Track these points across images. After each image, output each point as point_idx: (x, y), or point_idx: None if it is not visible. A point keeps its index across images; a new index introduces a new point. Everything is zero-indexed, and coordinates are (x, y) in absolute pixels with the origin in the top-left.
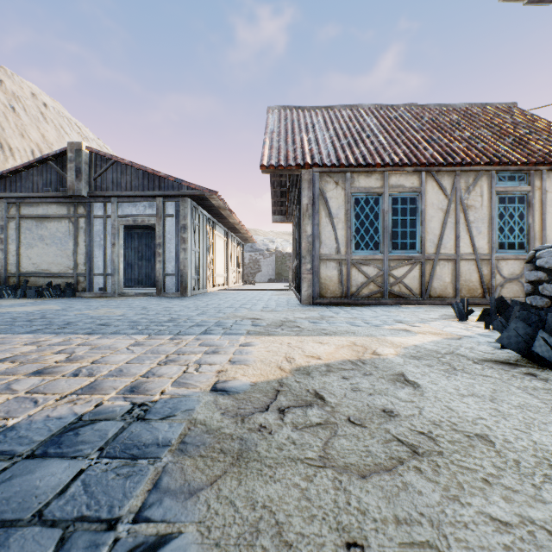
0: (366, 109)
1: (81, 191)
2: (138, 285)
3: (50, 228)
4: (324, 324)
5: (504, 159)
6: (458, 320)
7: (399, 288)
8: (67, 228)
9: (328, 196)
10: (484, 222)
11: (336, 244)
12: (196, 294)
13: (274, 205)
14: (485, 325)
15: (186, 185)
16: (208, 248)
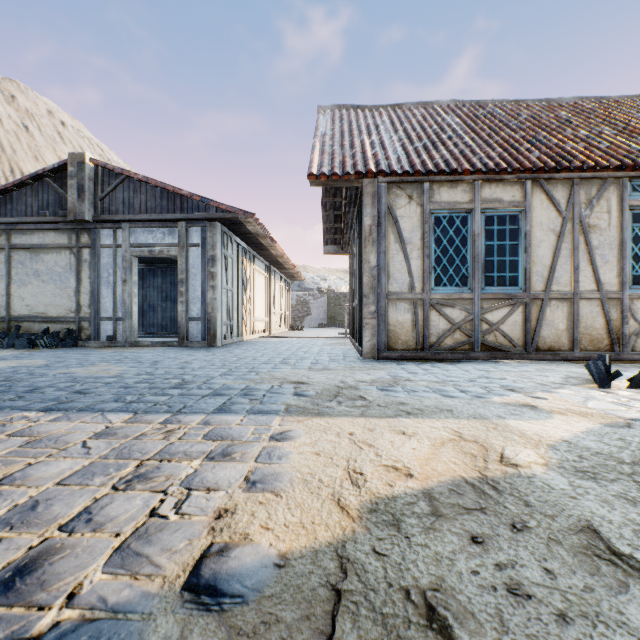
0: (444, 107)
1: (84, 214)
2: (162, 331)
3: (47, 261)
4: (401, 394)
5: None
6: (598, 387)
7: (495, 337)
8: (68, 262)
9: (398, 214)
10: (612, 247)
11: (410, 278)
12: (228, 343)
13: (326, 233)
14: None
15: (215, 205)
16: (244, 286)
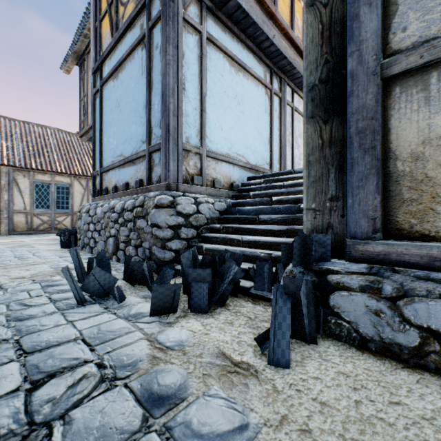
0: (52, 131)
1: None
2: None
3: None
4: (9, 238)
5: None
6: None
7: (61, 226)
8: None
9: (19, 181)
10: None
11: (25, 205)
12: None
13: None
14: None
15: None
16: None
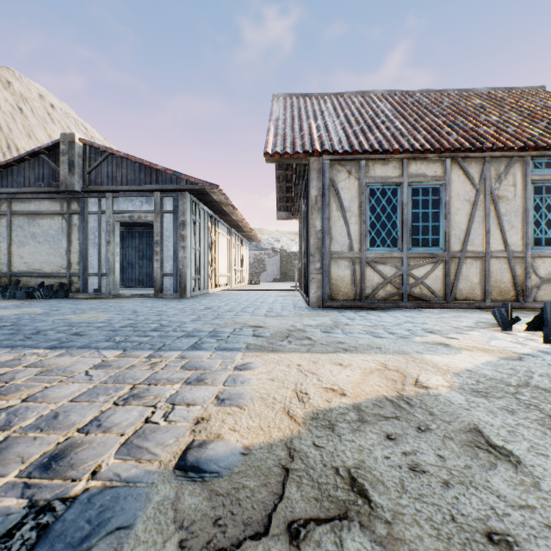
0: (378, 96)
1: (74, 185)
2: (139, 285)
3: (42, 225)
4: (340, 335)
5: (541, 143)
6: (501, 329)
7: (420, 290)
8: (60, 226)
9: (339, 186)
10: (517, 214)
11: (349, 240)
12: (196, 295)
13: (279, 201)
14: (543, 338)
15: (185, 178)
16: (209, 247)
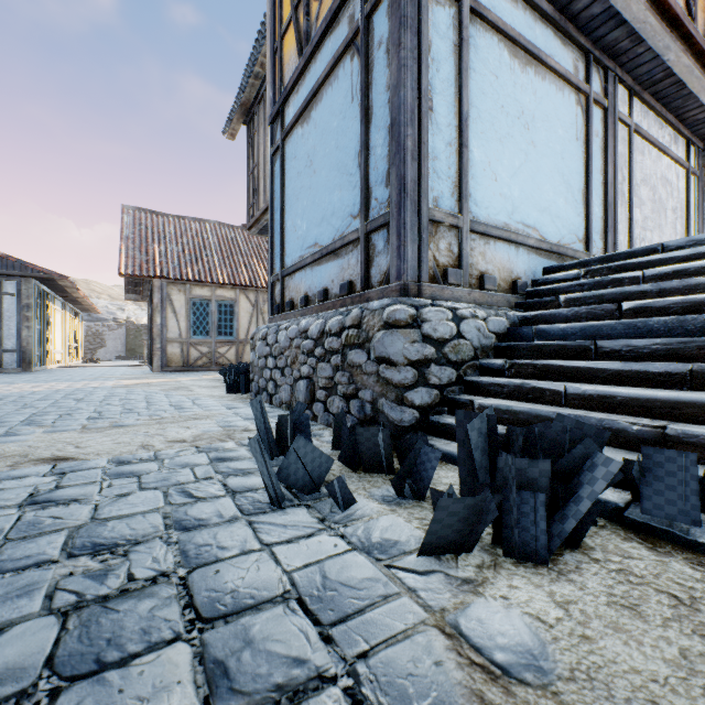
0: (212, 226)
1: None
2: None
3: None
4: (163, 377)
5: None
6: None
7: (223, 360)
8: None
9: (173, 298)
10: None
11: (180, 331)
12: (39, 370)
13: (128, 285)
14: None
15: (32, 267)
16: (48, 324)
